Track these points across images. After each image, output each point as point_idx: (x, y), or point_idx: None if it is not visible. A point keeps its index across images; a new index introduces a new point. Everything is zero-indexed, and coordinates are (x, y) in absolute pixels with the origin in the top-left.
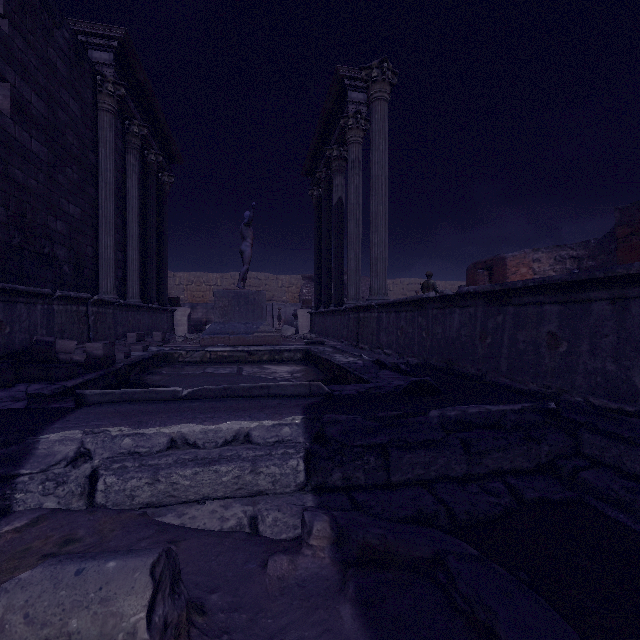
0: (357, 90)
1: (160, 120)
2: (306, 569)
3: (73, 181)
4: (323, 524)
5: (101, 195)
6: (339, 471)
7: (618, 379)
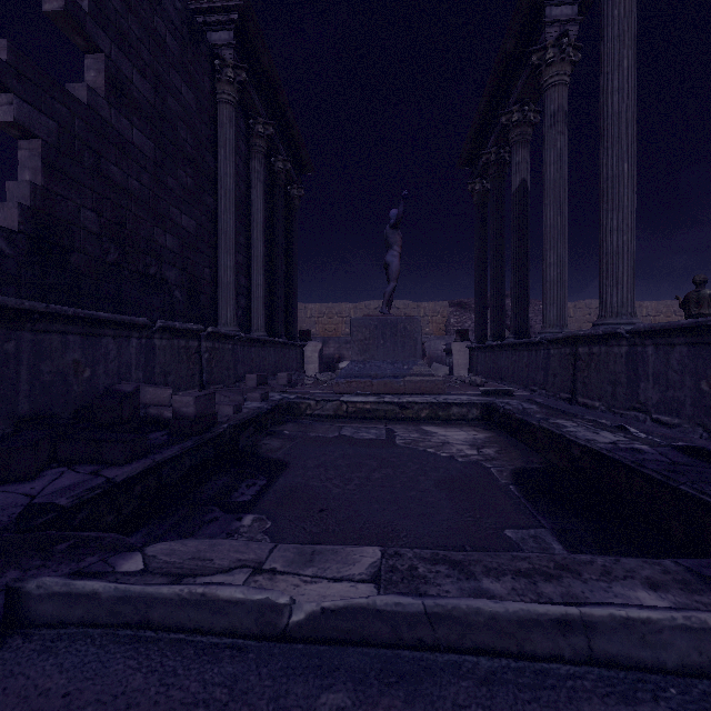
0: (561, 2)
1: (288, 118)
2: None
3: (186, 187)
4: None
5: (220, 206)
6: None
7: None
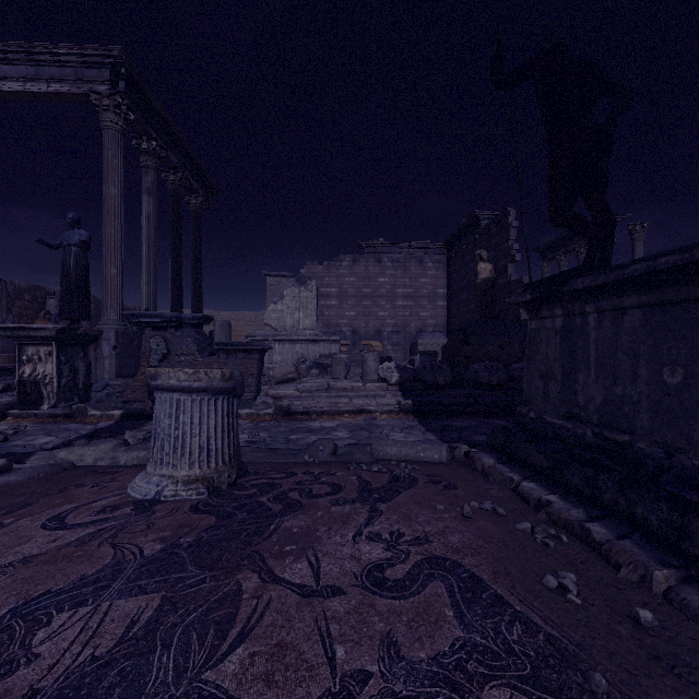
0: None
1: None
2: None
3: None
4: None
5: None
6: None
7: None
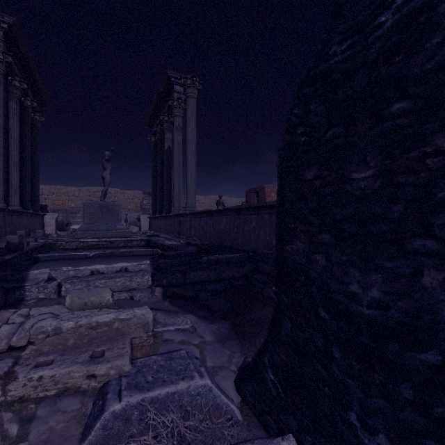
0: (179, 85)
1: (36, 77)
2: (154, 300)
3: None
4: (159, 288)
5: None
6: (165, 279)
7: (269, 242)
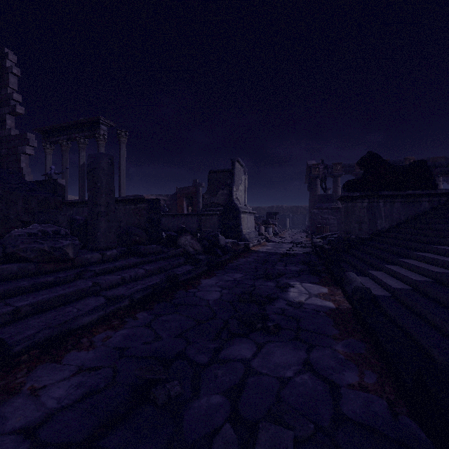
0: (104, 125)
1: None
2: None
3: None
4: None
5: None
6: None
7: (192, 227)
